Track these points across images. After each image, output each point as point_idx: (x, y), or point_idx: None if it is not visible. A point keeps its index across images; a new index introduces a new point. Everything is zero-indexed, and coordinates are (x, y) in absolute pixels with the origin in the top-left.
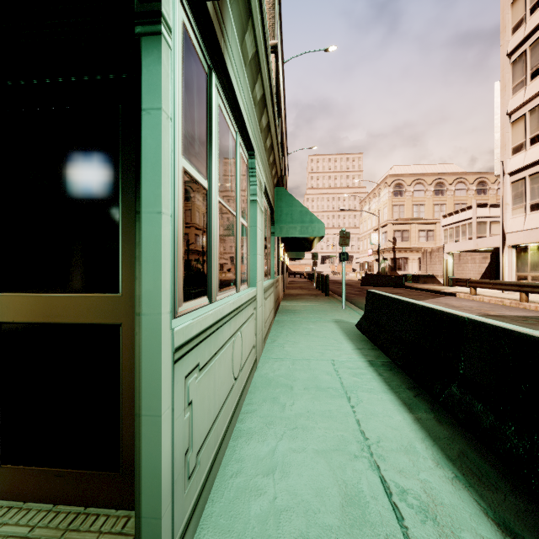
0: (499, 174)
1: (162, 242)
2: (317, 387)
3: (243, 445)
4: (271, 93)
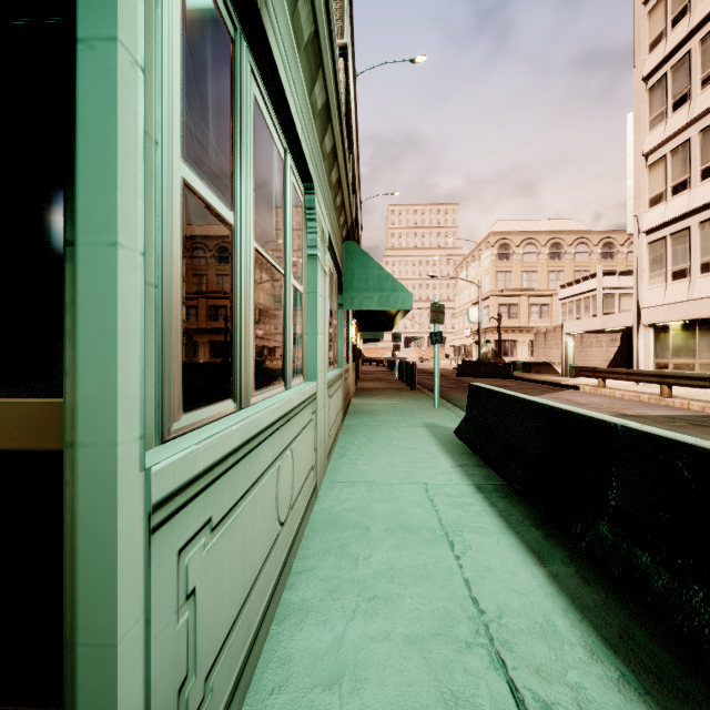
0: (633, 232)
1: (117, 301)
2: (404, 527)
3: (293, 632)
4: (338, 103)
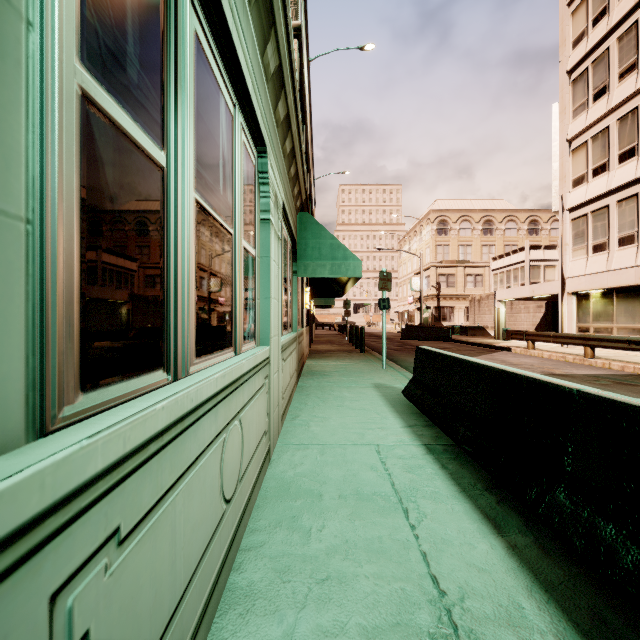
0: (558, 210)
1: None
2: (357, 493)
3: (238, 626)
4: (291, 70)
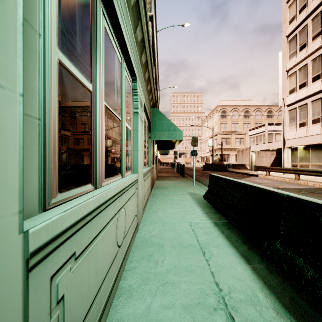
0: (282, 106)
1: None
2: (180, 244)
3: (124, 304)
4: (148, 39)
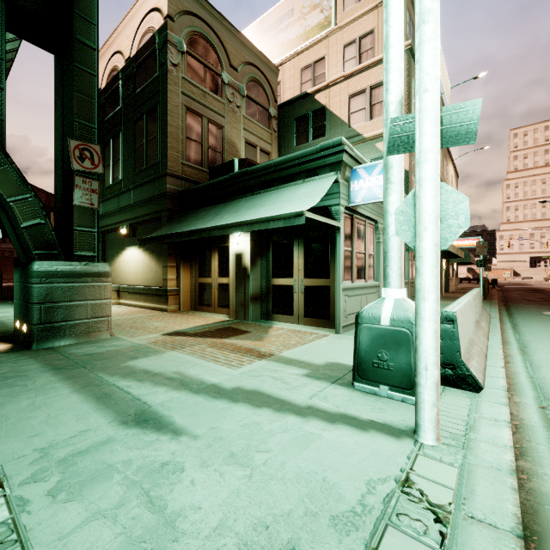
0: None
1: (340, 268)
2: None
3: None
4: None
